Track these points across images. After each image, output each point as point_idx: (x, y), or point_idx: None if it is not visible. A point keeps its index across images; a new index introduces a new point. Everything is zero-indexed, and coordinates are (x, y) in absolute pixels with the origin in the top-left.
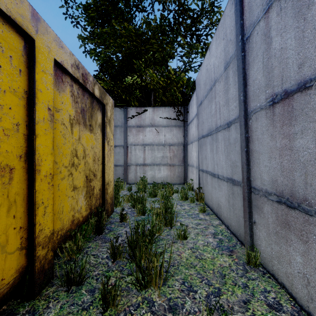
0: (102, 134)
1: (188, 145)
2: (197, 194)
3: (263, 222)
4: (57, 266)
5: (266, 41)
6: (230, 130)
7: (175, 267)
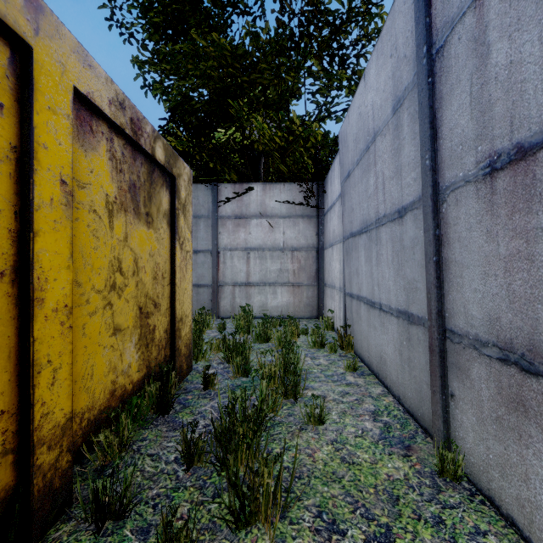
0: (171, 230)
1: (325, 251)
2: (342, 338)
3: (471, 397)
4: (81, 478)
5: (477, 52)
6: (405, 222)
7: (303, 480)
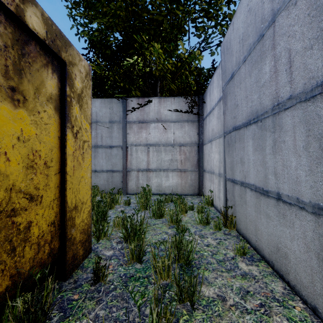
0: (61, 117)
1: (204, 146)
2: (225, 217)
3: None
4: None
5: None
6: None
7: None
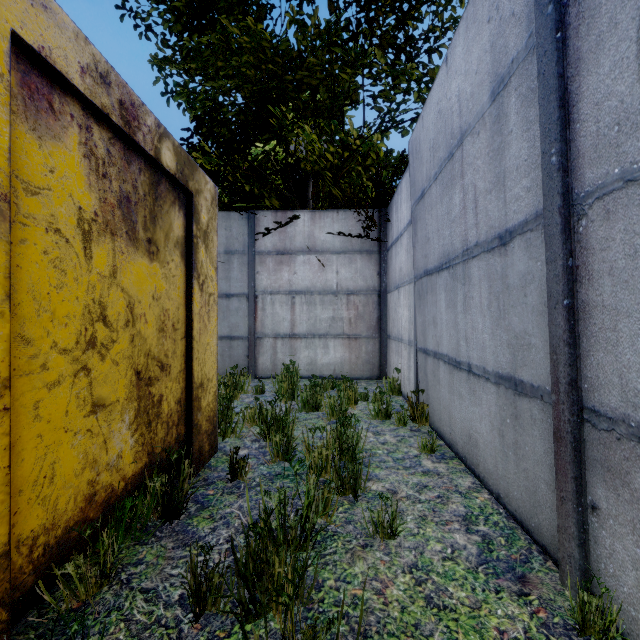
0: (187, 265)
1: (388, 294)
2: (413, 406)
3: (632, 517)
4: (34, 634)
5: None
6: (510, 251)
7: None
